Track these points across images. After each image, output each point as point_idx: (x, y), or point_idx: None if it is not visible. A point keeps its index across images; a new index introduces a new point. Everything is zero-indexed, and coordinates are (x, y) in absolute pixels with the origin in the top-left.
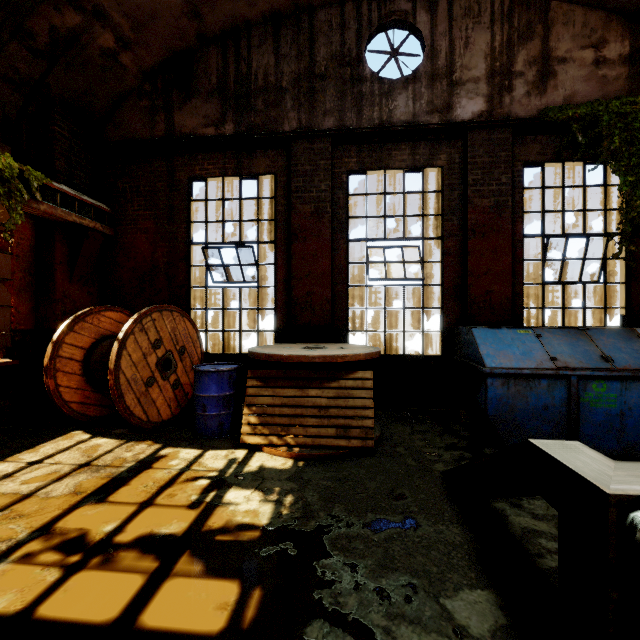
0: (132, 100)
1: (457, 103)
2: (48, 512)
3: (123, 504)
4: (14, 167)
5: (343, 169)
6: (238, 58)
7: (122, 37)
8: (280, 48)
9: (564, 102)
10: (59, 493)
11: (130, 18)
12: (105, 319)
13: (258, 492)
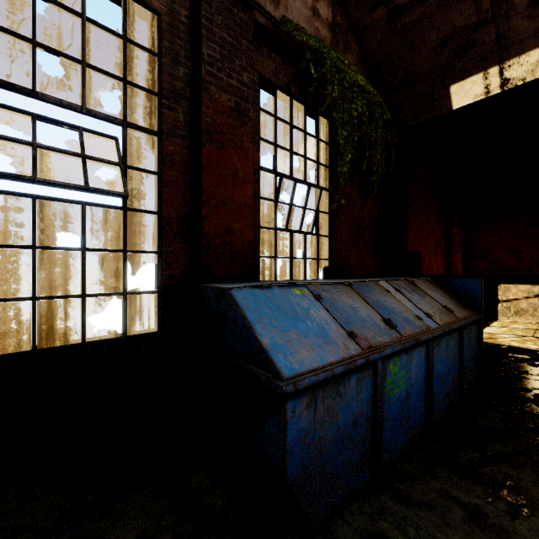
0: None
1: None
2: None
3: None
4: None
5: None
6: None
7: None
8: None
9: None
10: None
11: None
12: None
13: None
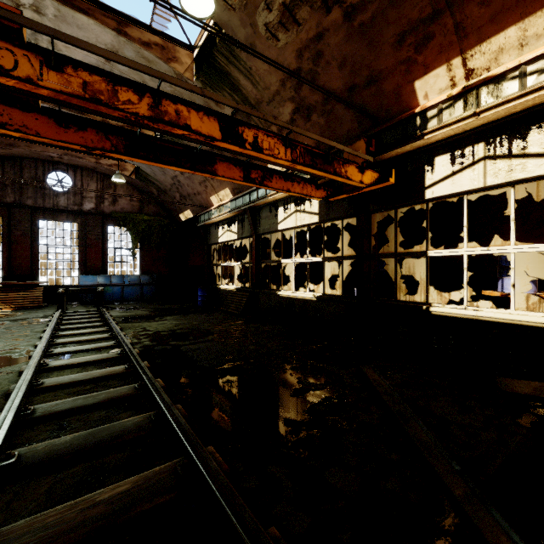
0: None
1: (85, 204)
2: None
3: None
4: None
5: (37, 219)
6: None
7: None
8: (5, 169)
9: (121, 209)
10: None
11: None
12: None
13: (4, 312)
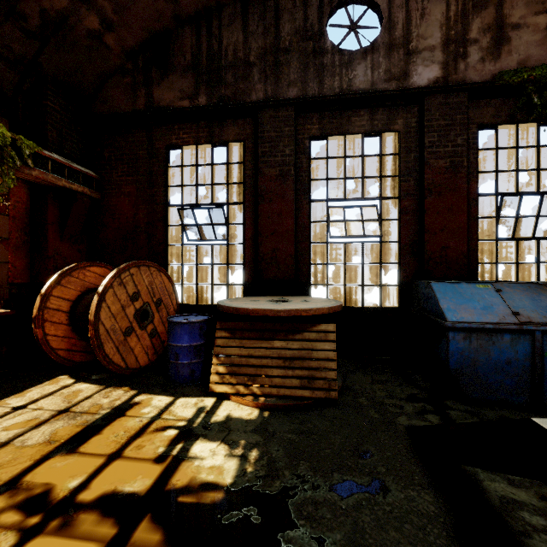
0: (116, 78)
1: (413, 71)
2: (19, 463)
3: (92, 456)
4: (7, 136)
5: (306, 135)
6: (210, 36)
7: (106, 19)
8: (248, 26)
9: (518, 66)
10: (34, 441)
11: (112, 1)
12: (90, 274)
13: (224, 445)
